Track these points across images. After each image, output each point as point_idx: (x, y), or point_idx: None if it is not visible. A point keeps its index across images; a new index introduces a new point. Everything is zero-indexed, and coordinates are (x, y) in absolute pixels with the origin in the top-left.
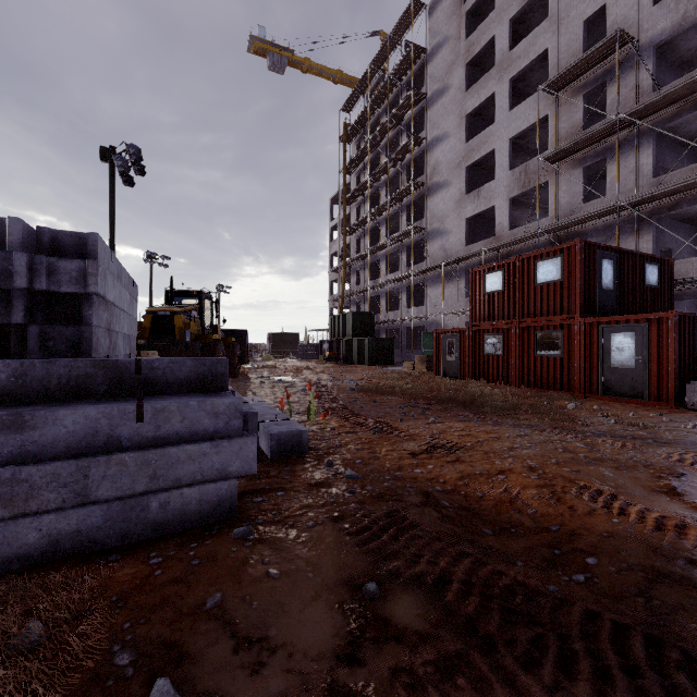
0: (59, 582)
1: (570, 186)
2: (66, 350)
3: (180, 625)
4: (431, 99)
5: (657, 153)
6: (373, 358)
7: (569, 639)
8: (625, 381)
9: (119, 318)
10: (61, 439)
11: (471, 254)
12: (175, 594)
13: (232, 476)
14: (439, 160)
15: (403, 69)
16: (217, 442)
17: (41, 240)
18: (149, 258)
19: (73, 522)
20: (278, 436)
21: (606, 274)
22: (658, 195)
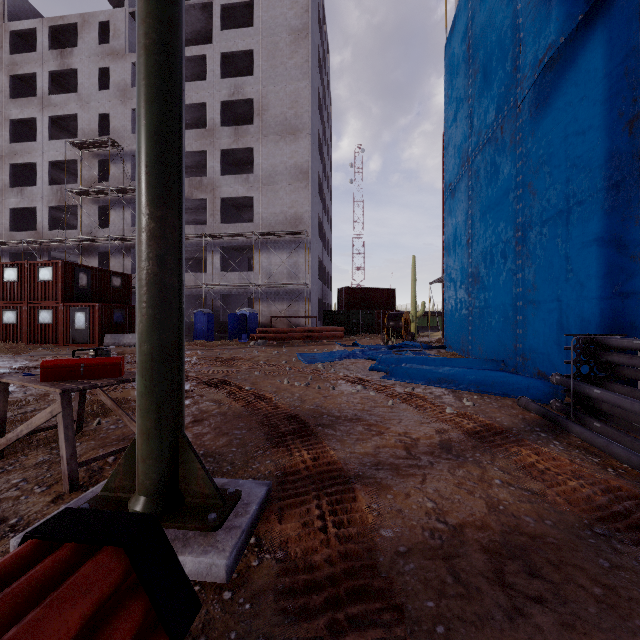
0: None
1: (91, 214)
2: None
3: None
4: None
5: None
6: None
7: None
8: (81, 336)
9: None
10: None
11: (11, 241)
12: None
13: None
14: None
15: None
16: None
17: None
18: None
19: None
20: None
21: (82, 280)
22: (130, 238)
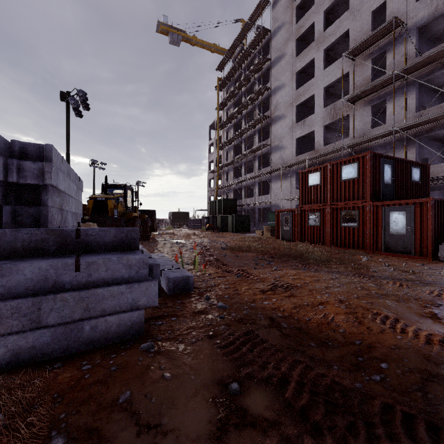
0: (17, 383)
1: (362, 118)
2: (30, 222)
3: (100, 415)
4: (274, 62)
5: (418, 96)
6: (236, 228)
7: (373, 425)
8: (399, 243)
9: (68, 201)
10: (22, 283)
11: (299, 161)
12: (98, 392)
13: (141, 308)
14: (279, 101)
15: (256, 43)
16: (130, 285)
17: (14, 148)
18: (93, 164)
19: (30, 340)
20: (173, 279)
21: (386, 174)
22: (419, 123)
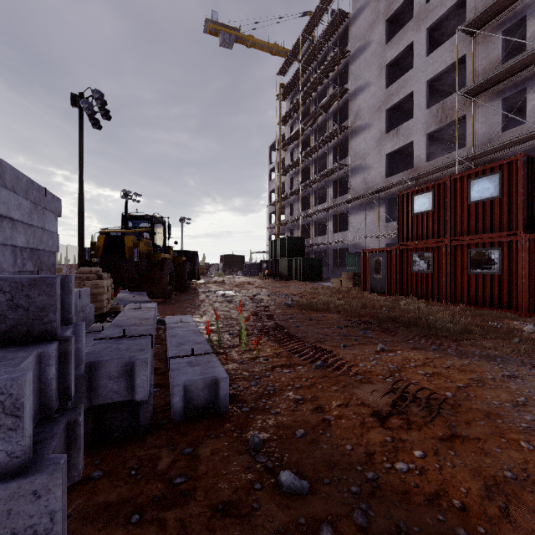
0: None
1: (487, 118)
2: None
3: None
4: (354, 55)
5: None
6: (304, 275)
7: None
8: None
9: None
10: None
11: (391, 184)
12: None
13: None
14: (361, 106)
15: (330, 32)
16: None
17: None
18: (125, 195)
19: None
20: (184, 387)
21: None
22: None
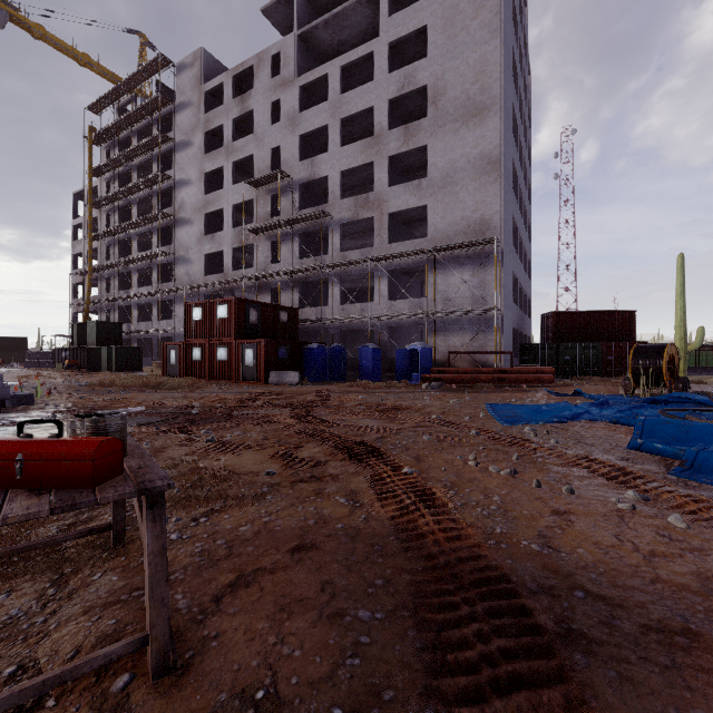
0: None
1: (265, 251)
2: None
3: None
4: (179, 146)
5: (306, 244)
6: (118, 365)
7: None
8: (250, 373)
9: None
10: None
11: (204, 284)
12: None
13: None
14: (185, 200)
15: (153, 106)
16: None
17: None
18: None
19: None
20: (17, 396)
21: (253, 316)
22: (298, 271)
